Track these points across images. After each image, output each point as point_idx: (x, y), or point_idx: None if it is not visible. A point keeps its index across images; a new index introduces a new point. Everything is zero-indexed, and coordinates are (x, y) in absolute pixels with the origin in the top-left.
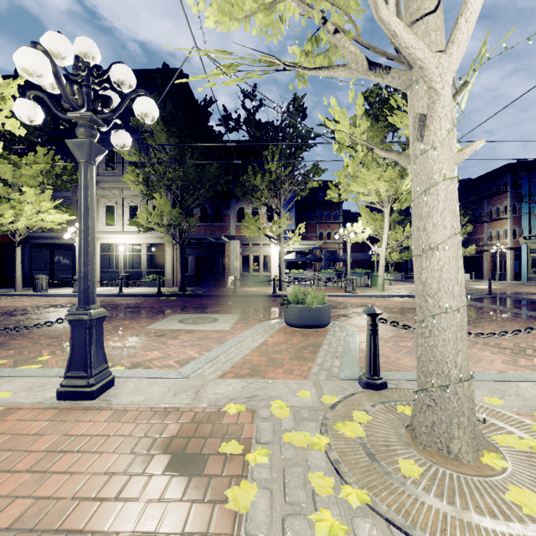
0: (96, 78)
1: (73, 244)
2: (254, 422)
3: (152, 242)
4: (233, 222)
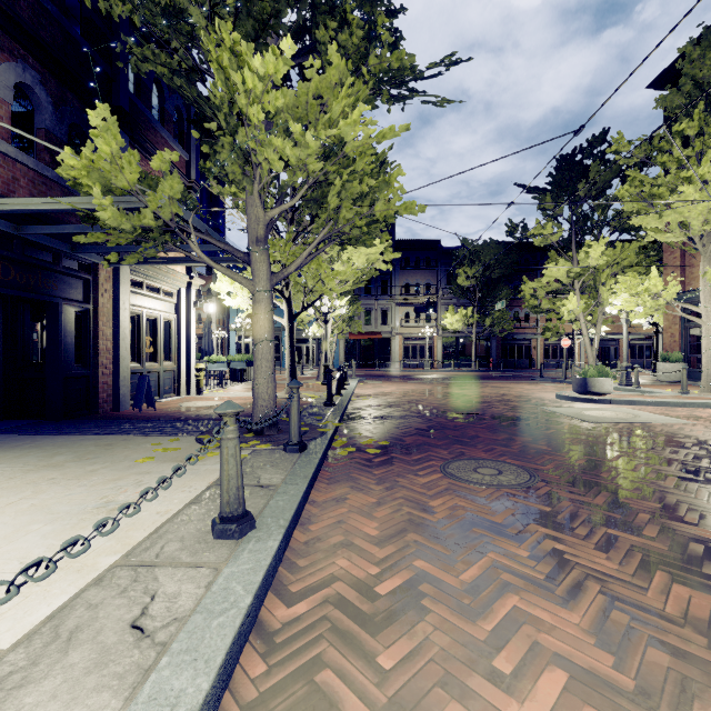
0: None
1: None
2: None
3: None
4: None
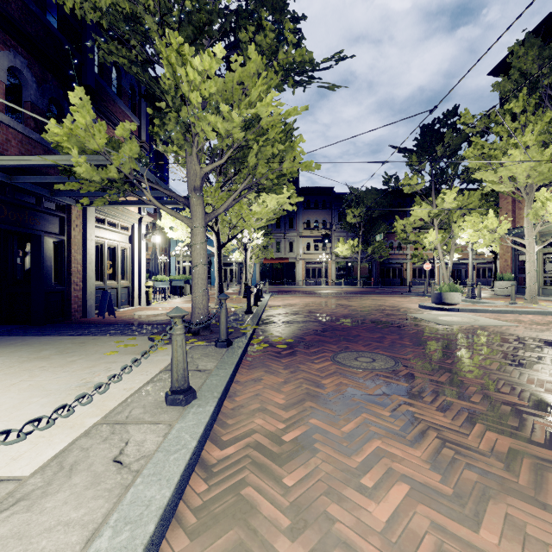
0: None
1: None
2: None
3: None
4: None
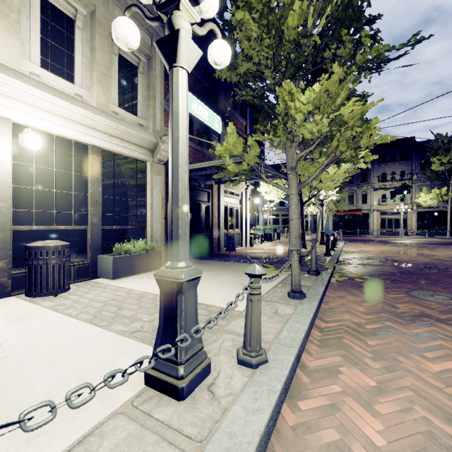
0: None
1: None
2: None
3: (123, 150)
4: None
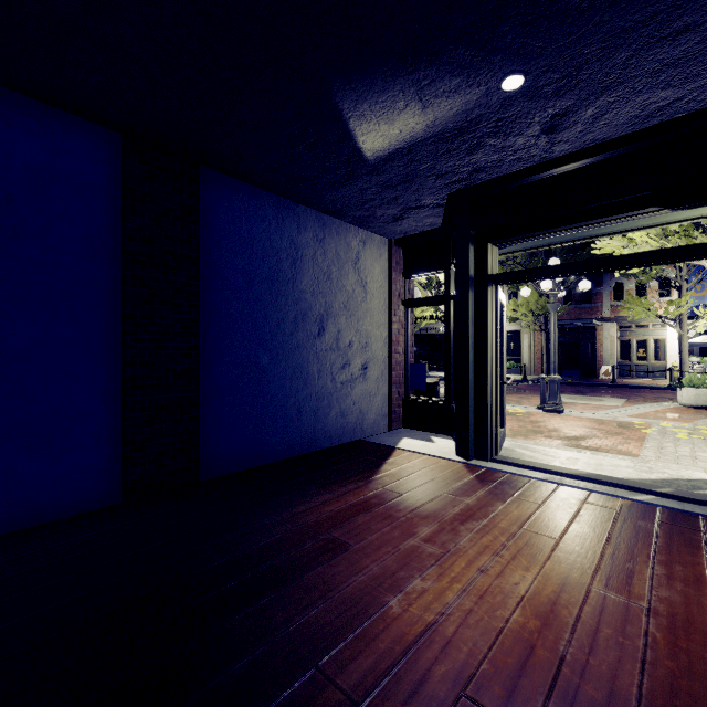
0: None
1: (435, 334)
2: (650, 427)
3: (507, 329)
4: (606, 301)
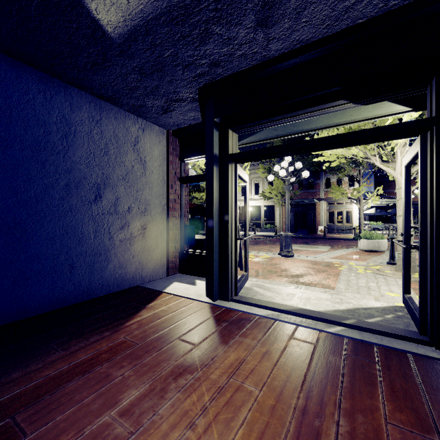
0: (290, 166)
1: None
2: (342, 265)
3: (267, 204)
4: (321, 188)
